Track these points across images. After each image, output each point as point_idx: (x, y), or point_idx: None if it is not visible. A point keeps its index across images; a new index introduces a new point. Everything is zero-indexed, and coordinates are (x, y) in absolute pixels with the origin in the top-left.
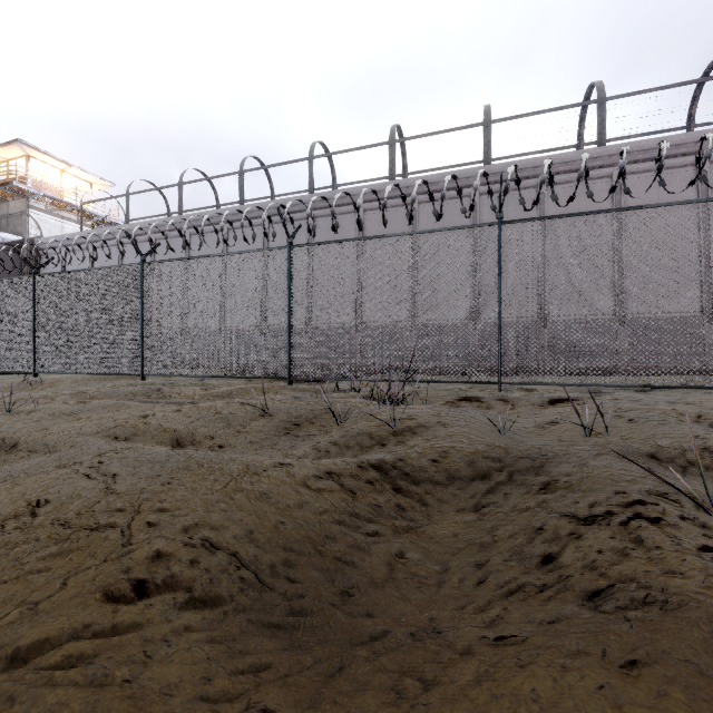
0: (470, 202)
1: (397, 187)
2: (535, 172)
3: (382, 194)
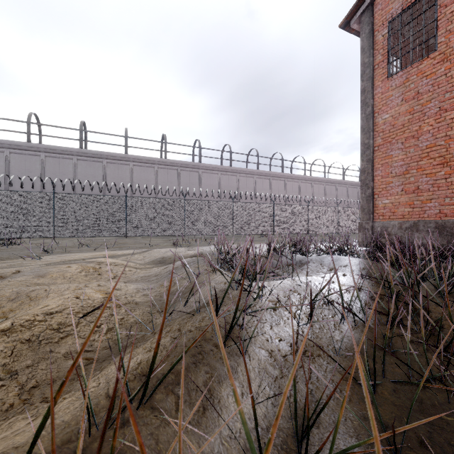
0: (73, 162)
1: (32, 146)
2: (101, 156)
3: (22, 147)
